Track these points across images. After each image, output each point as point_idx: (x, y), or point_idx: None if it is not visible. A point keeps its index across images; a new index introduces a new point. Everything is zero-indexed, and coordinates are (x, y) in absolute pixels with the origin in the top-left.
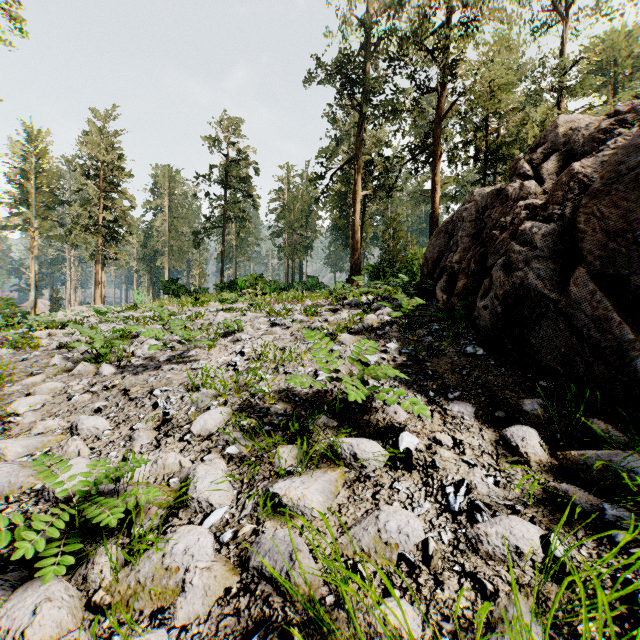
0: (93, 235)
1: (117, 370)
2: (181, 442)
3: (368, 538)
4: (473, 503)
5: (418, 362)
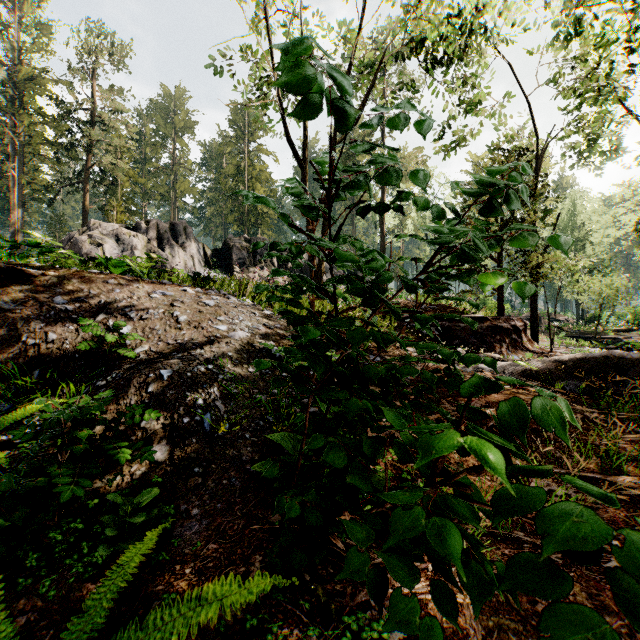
0: None
1: None
2: None
3: None
4: None
5: None
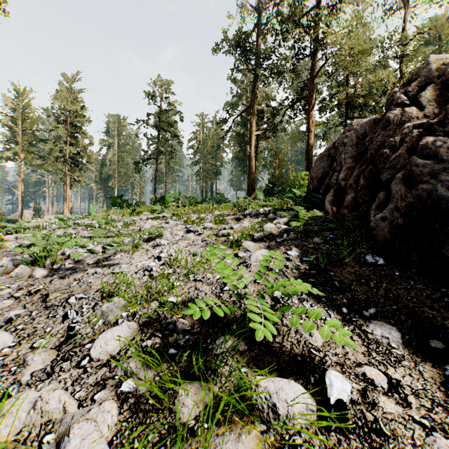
0: (61, 164)
1: (49, 273)
2: (77, 369)
3: None
4: None
5: (321, 271)
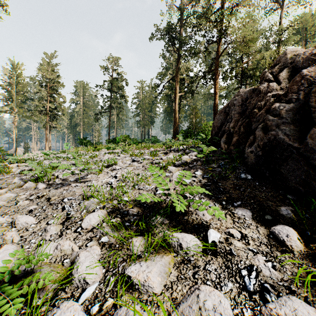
0: (44, 115)
1: (47, 186)
2: (75, 233)
3: (192, 314)
4: (263, 285)
5: (214, 183)
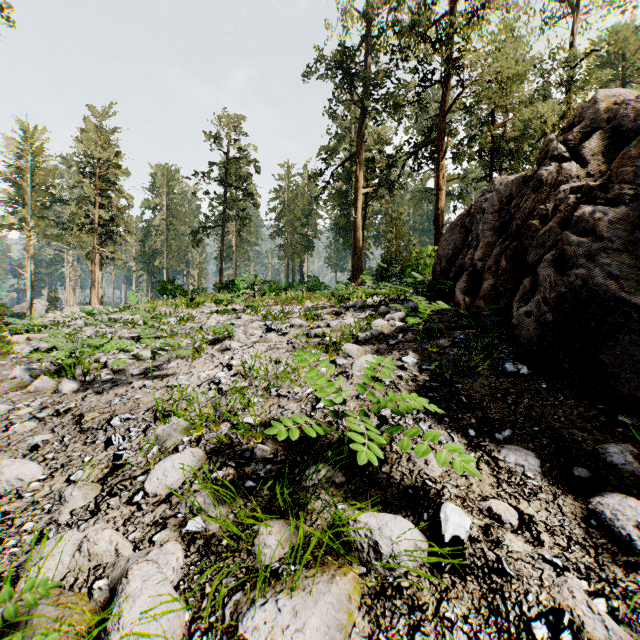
0: (88, 234)
1: (81, 387)
2: (128, 506)
3: None
4: None
5: (445, 383)
